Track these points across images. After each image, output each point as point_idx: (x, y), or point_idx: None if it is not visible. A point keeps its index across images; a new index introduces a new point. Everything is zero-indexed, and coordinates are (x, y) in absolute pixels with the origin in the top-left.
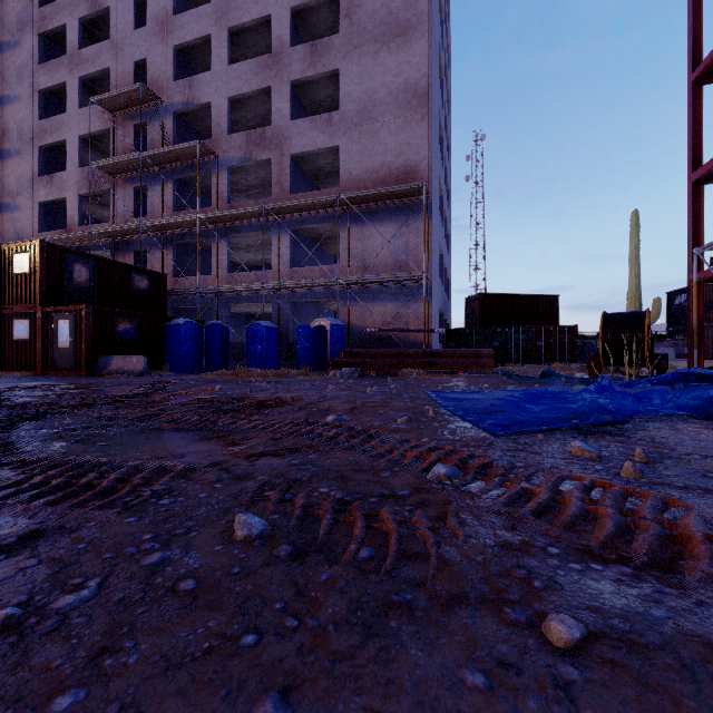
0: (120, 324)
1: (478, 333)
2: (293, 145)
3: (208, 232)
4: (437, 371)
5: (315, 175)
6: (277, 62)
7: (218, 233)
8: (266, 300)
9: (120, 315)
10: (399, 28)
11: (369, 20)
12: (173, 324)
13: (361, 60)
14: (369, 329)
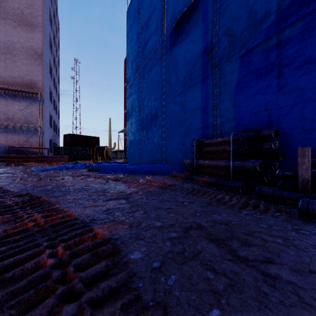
0: None
1: (68, 149)
2: None
3: None
4: (46, 163)
5: None
6: None
7: None
8: None
9: None
10: (28, 22)
11: (11, 10)
12: None
13: (6, 25)
14: (11, 146)
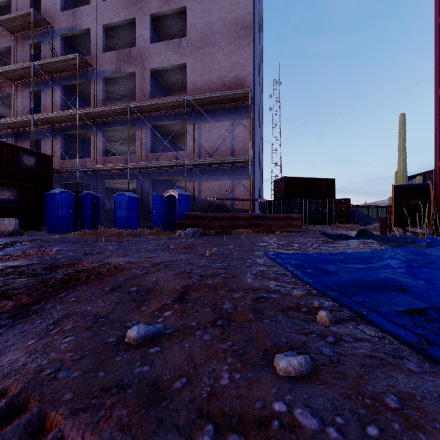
0: None
1: (284, 203)
2: (152, 62)
3: (88, 125)
4: (259, 230)
5: (170, 88)
6: None
7: (95, 126)
8: (132, 177)
9: None
10: None
11: None
12: (50, 193)
13: (203, 0)
14: (208, 198)
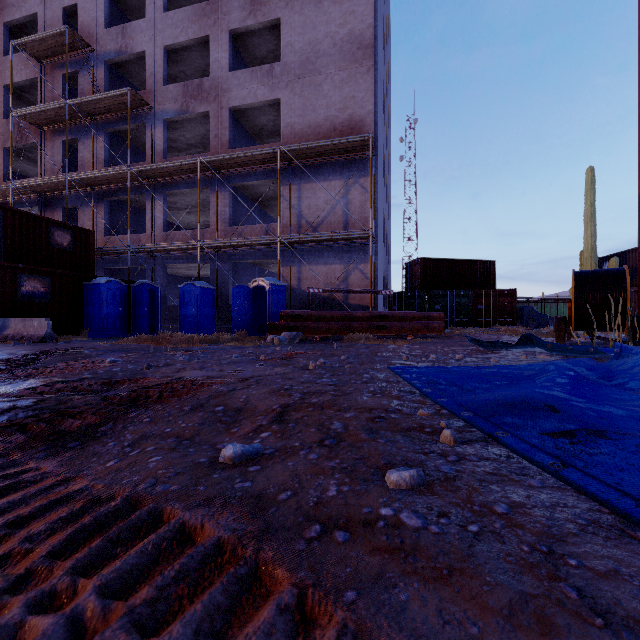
0: (25, 282)
1: (420, 297)
2: (232, 97)
3: (143, 188)
4: (383, 335)
5: (257, 134)
6: (216, 10)
7: (153, 189)
8: (204, 260)
9: (25, 272)
10: None
11: None
12: (93, 283)
13: (304, 9)
14: (312, 289)
